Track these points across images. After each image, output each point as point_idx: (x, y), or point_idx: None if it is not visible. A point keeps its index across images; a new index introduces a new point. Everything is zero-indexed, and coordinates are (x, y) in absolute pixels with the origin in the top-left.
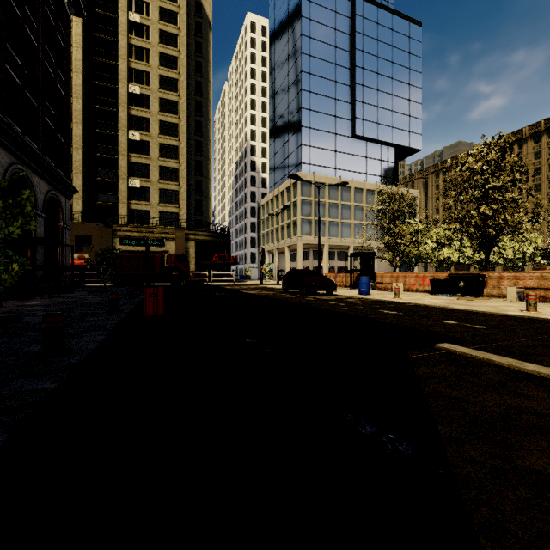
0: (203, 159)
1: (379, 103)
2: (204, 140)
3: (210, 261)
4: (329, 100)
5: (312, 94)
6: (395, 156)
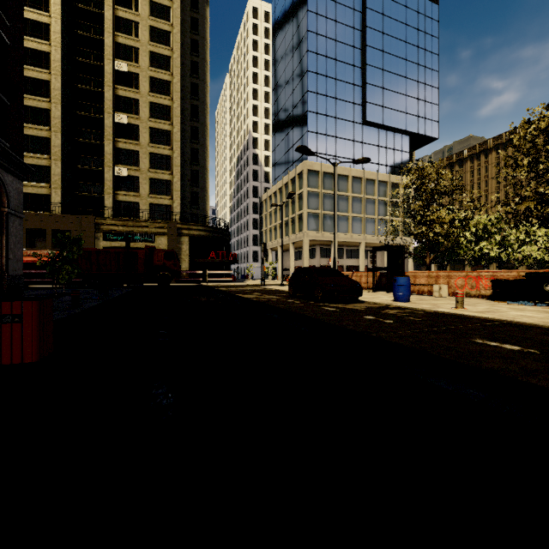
0: (199, 147)
1: (392, 87)
2: (201, 126)
3: (206, 259)
4: (338, 82)
5: (319, 75)
6: (409, 146)
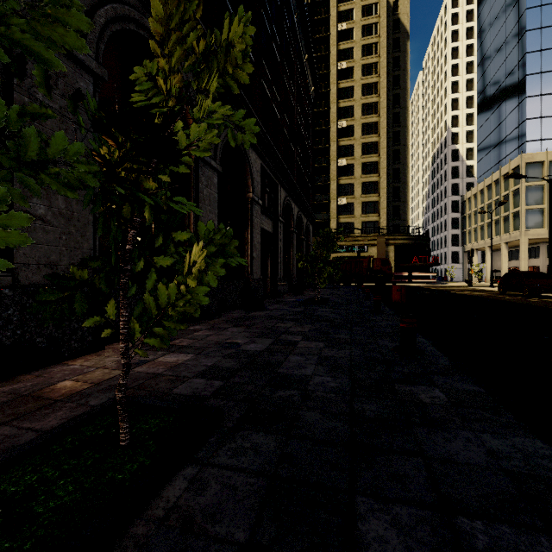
0: (400, 166)
1: None
2: (402, 148)
3: (410, 263)
4: None
5: (544, 51)
6: None
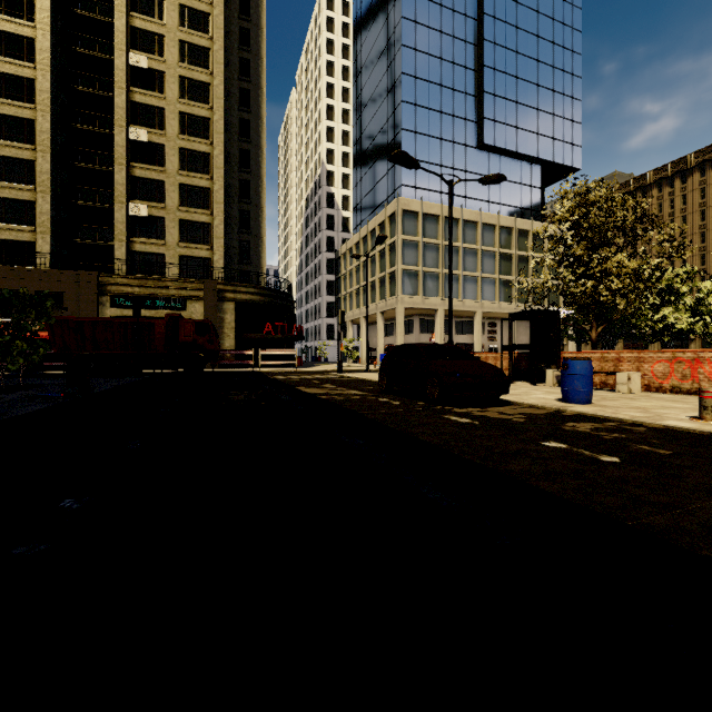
0: (251, 178)
1: (519, 97)
2: (254, 149)
3: (260, 334)
4: (444, 90)
5: (418, 80)
6: (540, 180)
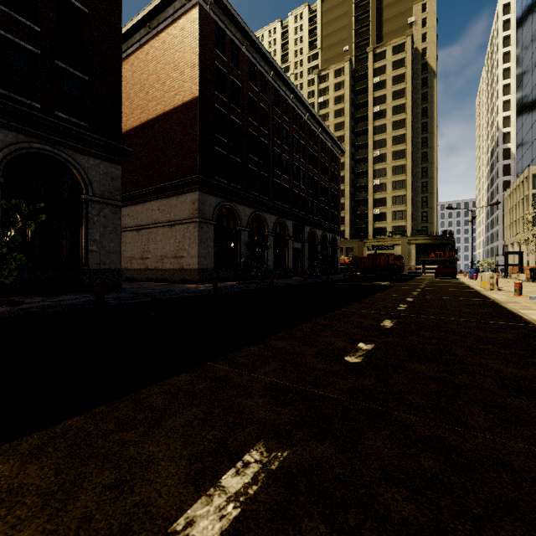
0: (428, 180)
1: None
2: (429, 165)
3: (428, 258)
4: None
5: None
6: None
